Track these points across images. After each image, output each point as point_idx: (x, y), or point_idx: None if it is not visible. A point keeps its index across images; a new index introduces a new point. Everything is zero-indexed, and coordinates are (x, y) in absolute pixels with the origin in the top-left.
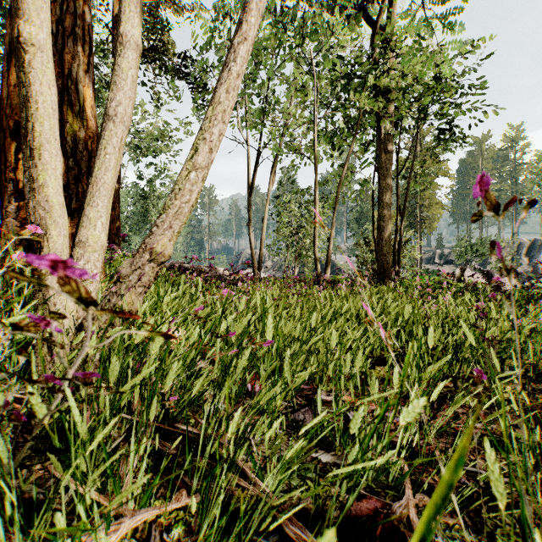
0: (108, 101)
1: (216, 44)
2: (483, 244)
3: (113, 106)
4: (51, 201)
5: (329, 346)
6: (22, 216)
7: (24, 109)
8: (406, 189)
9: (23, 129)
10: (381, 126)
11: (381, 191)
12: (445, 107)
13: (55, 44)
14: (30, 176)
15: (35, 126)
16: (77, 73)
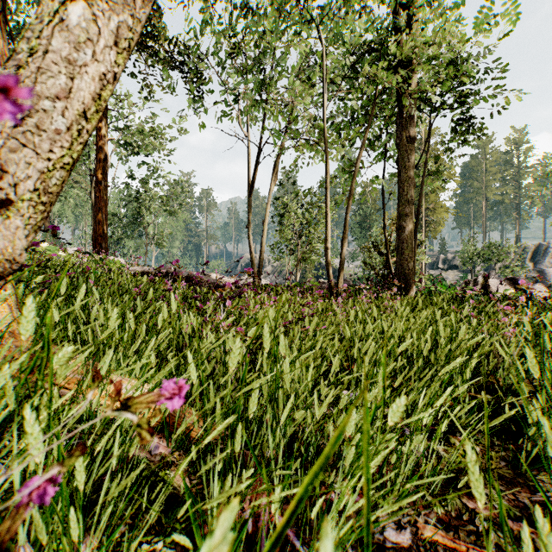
0: None
1: (212, 29)
2: (489, 248)
3: None
4: None
5: (373, 401)
6: None
7: None
8: (422, 187)
9: None
10: (402, 110)
11: (401, 186)
12: (467, 94)
13: None
14: None
15: None
16: None
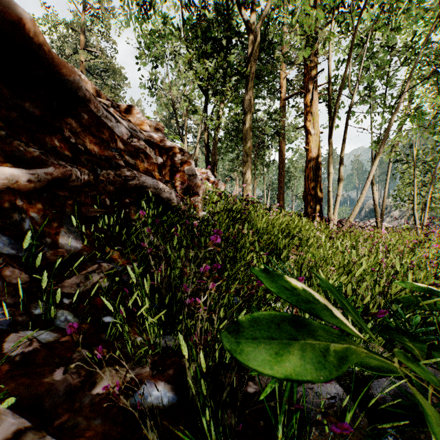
0: (337, 192)
1: None
2: None
3: (338, 193)
4: (332, 213)
5: None
6: (311, 212)
7: (328, 200)
8: None
9: (328, 203)
10: None
11: None
12: None
13: (315, 171)
14: (329, 210)
15: (330, 202)
16: (319, 175)
